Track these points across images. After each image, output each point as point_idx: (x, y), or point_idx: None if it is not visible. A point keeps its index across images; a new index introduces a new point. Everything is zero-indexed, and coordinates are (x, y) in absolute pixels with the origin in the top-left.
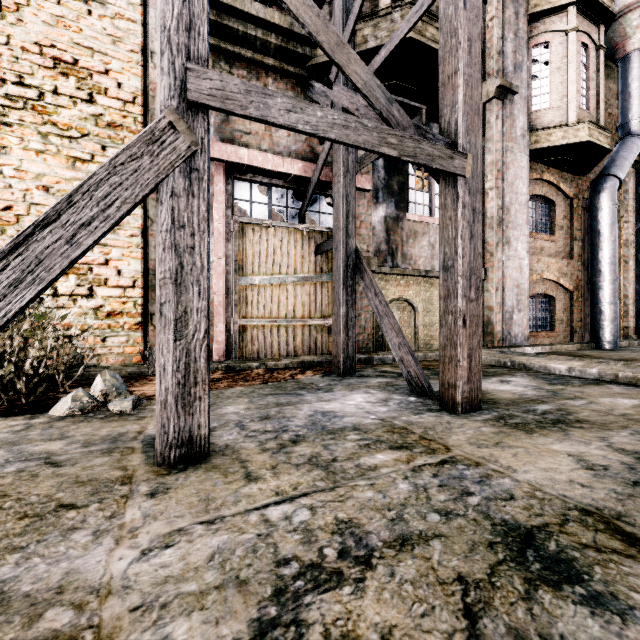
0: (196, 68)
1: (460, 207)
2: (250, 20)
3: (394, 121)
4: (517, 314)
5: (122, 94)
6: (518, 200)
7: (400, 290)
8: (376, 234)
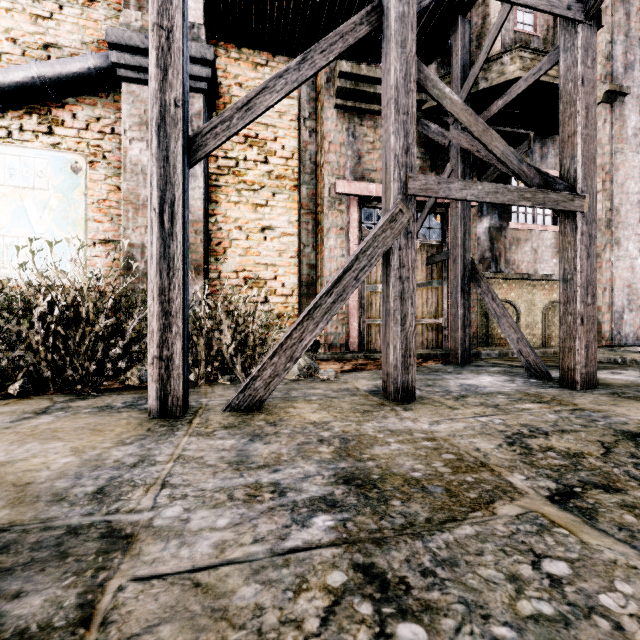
0: (413, 175)
1: (578, 235)
2: (379, 83)
3: (523, 175)
4: (628, 314)
5: (285, 153)
6: (629, 200)
7: (502, 293)
8: (480, 244)
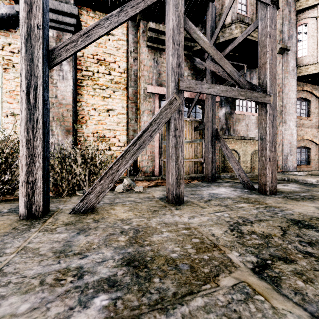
0: (182, 79)
1: (268, 115)
2: None
3: (241, 83)
4: (290, 156)
5: (120, 70)
6: (290, 101)
7: (232, 145)
8: (221, 121)
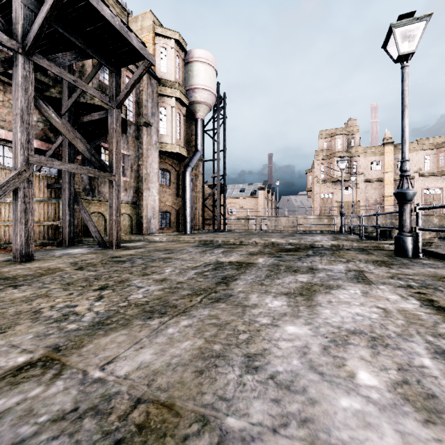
0: (32, 155)
1: (114, 190)
2: None
3: (93, 161)
4: (153, 220)
5: None
6: (153, 171)
7: (97, 208)
8: (84, 180)
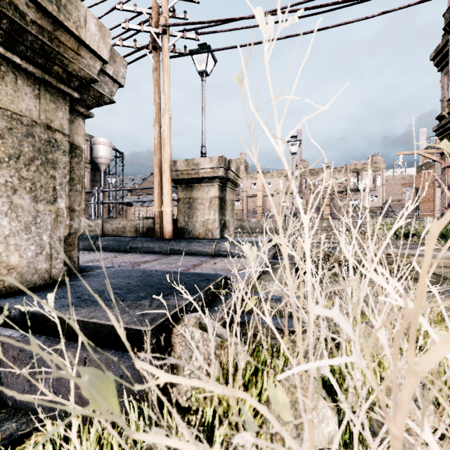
0: None
1: None
2: None
3: None
4: None
5: None
6: None
7: None
8: None
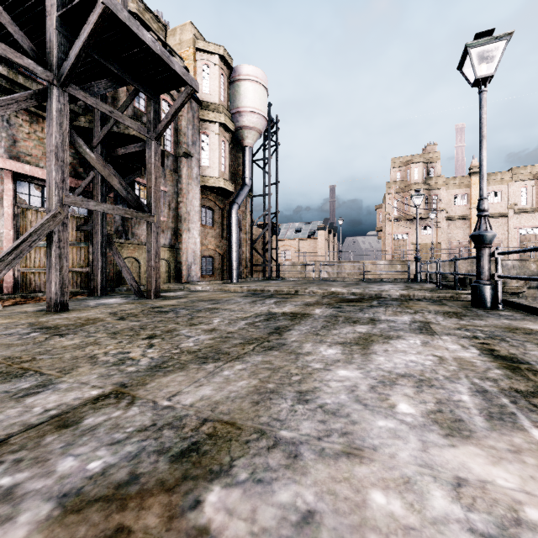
0: (67, 195)
1: (153, 232)
2: None
3: (129, 201)
4: (194, 266)
5: None
6: (194, 209)
7: (131, 252)
8: (116, 221)
